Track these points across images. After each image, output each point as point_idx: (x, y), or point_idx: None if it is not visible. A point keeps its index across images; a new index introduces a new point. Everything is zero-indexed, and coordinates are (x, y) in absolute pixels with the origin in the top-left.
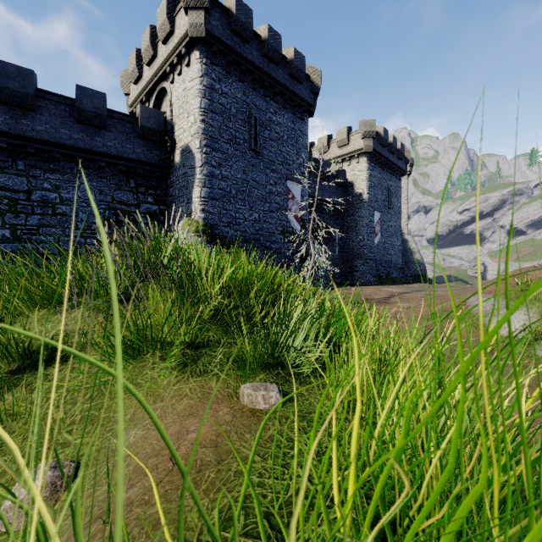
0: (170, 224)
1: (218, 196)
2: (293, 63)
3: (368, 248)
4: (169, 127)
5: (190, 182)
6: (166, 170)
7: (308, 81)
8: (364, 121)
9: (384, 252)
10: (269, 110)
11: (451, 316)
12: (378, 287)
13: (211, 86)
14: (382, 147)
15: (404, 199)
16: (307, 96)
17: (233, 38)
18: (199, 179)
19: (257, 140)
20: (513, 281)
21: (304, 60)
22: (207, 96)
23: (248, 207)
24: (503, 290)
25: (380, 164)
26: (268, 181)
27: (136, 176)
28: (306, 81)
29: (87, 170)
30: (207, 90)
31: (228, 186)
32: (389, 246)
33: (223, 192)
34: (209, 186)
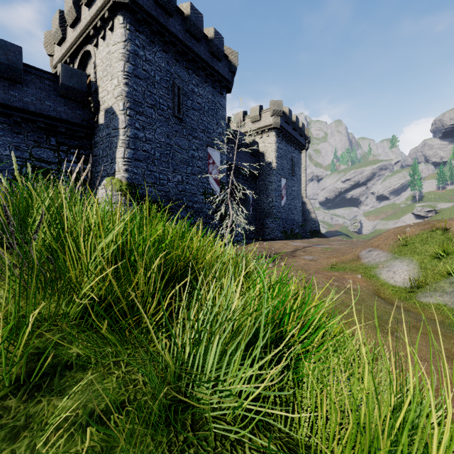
0: (94, 183)
1: (142, 158)
2: (213, 41)
3: (276, 208)
4: (93, 88)
5: (114, 143)
6: (90, 130)
7: (227, 60)
8: (273, 101)
9: (289, 212)
10: (192, 82)
11: (348, 267)
12: (286, 242)
13: (135, 52)
14: (287, 125)
15: (303, 169)
16: (226, 74)
17: (157, 9)
18: (122, 140)
19: (180, 107)
20: (395, 237)
21: (223, 41)
22: (131, 60)
23: (172, 170)
24: (388, 245)
25: (286, 139)
26: (191, 146)
27: (57, 134)
28: (225, 60)
29: (0, 125)
30: (131, 55)
31: (152, 149)
32: (292, 207)
33: (147, 154)
34: (133, 147)
